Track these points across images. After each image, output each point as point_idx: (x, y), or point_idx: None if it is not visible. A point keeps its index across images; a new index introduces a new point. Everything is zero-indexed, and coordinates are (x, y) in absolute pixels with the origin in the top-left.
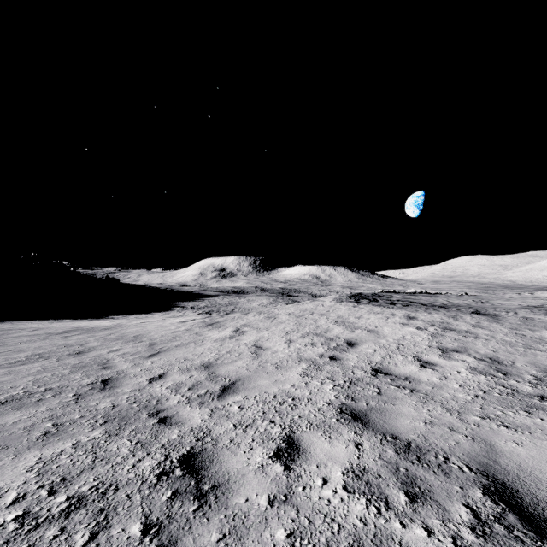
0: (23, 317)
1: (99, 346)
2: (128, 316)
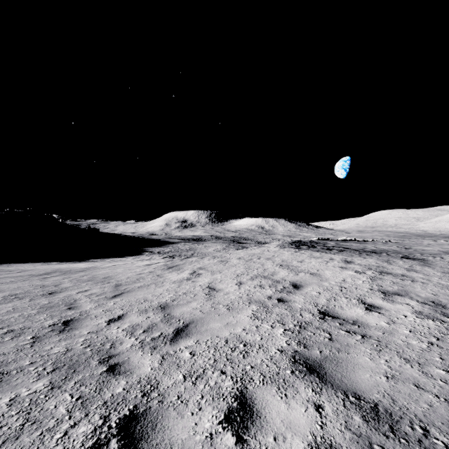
0: (18, 260)
1: (71, 287)
2: (105, 259)
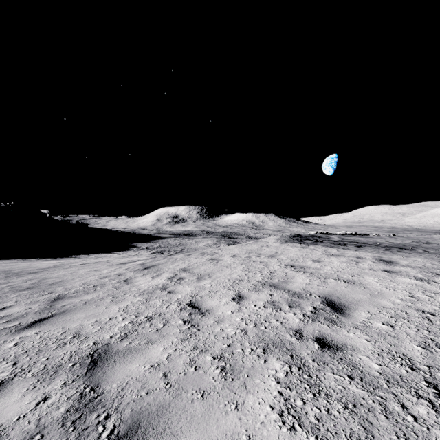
0: None
1: None
2: (89, 255)
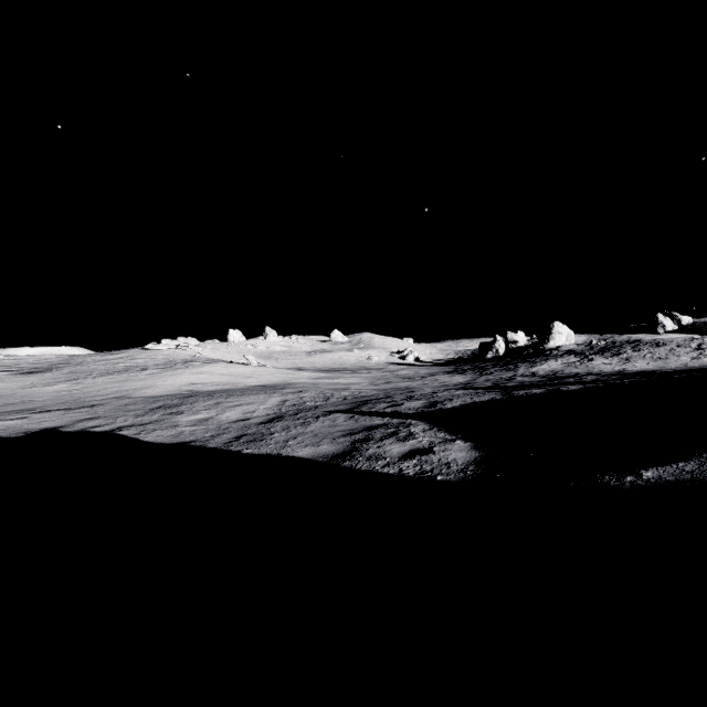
0: None
1: None
2: None
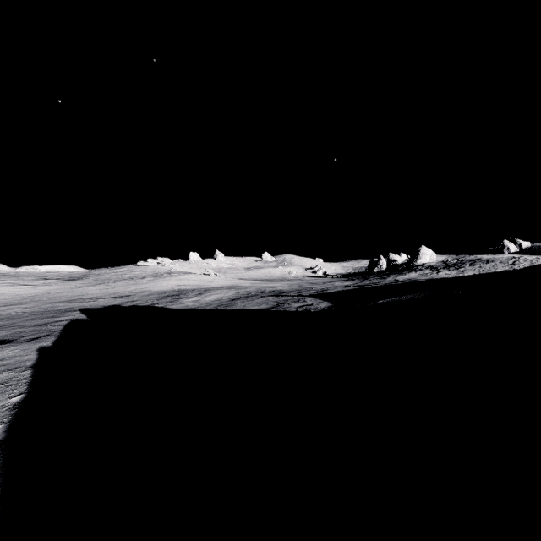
0: None
1: None
2: None
